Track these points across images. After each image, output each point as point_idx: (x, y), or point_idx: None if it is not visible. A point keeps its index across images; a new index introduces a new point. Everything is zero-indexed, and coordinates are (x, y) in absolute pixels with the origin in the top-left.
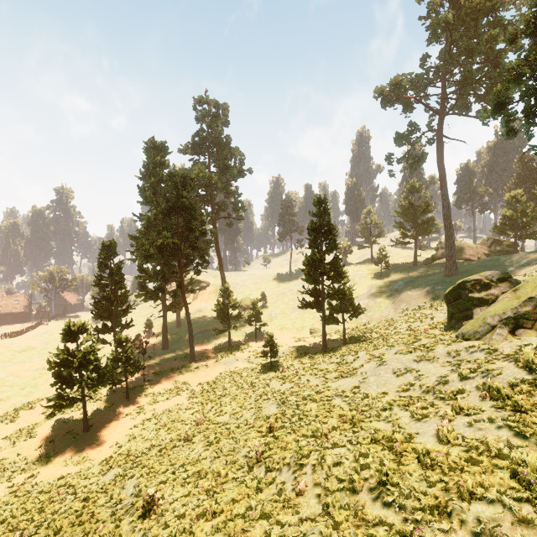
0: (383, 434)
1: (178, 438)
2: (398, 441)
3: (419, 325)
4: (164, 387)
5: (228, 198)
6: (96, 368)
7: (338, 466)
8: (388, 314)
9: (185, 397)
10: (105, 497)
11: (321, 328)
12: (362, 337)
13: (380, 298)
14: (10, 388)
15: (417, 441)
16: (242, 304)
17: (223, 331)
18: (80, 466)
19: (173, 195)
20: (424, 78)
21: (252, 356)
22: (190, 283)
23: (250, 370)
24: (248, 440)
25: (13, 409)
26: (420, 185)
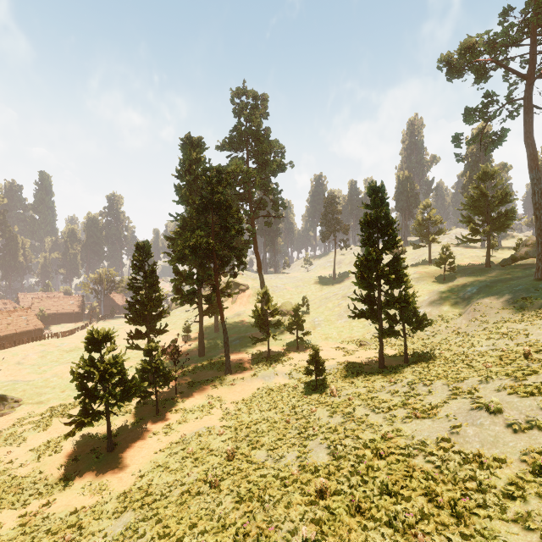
0: None
1: (204, 478)
2: None
3: (509, 343)
4: (196, 402)
5: (267, 195)
6: (122, 380)
7: None
8: (458, 326)
9: (218, 417)
10: None
11: (373, 340)
12: (427, 354)
13: (446, 306)
14: (52, 389)
15: None
16: (283, 309)
17: (261, 340)
18: (96, 498)
19: (207, 190)
20: (506, 35)
21: (294, 370)
22: (227, 286)
23: (291, 389)
24: (291, 508)
25: (49, 414)
26: (495, 171)
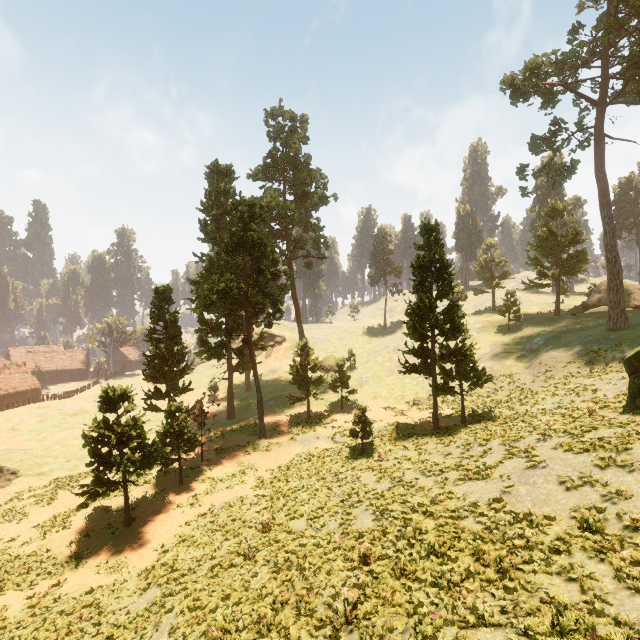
0: (576, 618)
1: (237, 550)
2: None
3: (575, 400)
4: (225, 470)
5: (307, 232)
6: (141, 445)
7: None
8: (522, 382)
9: (251, 486)
10: (133, 638)
11: (428, 398)
12: (487, 414)
13: (510, 359)
14: (55, 459)
15: None
16: (325, 364)
17: (300, 400)
18: (114, 576)
19: (238, 227)
20: (575, 56)
21: (338, 433)
22: (261, 338)
23: (335, 454)
24: (332, 574)
25: (53, 487)
26: (565, 207)
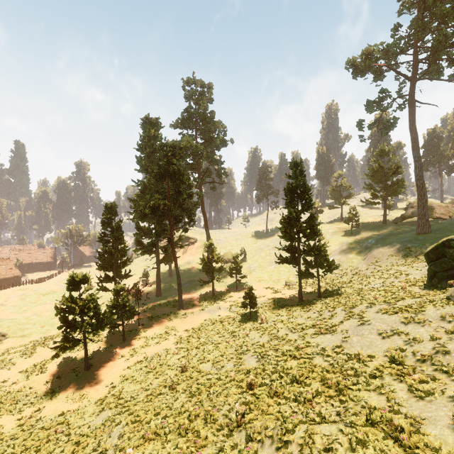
0: (381, 414)
1: (164, 384)
2: (406, 432)
3: (394, 281)
4: (155, 331)
5: (212, 165)
6: (96, 314)
7: (330, 452)
8: (360, 269)
9: (173, 342)
10: (93, 442)
11: (296, 281)
12: (335, 291)
13: (352, 254)
14: (33, 325)
15: (429, 432)
16: (225, 257)
17: (207, 282)
18: (78, 404)
19: (164, 162)
20: (395, 46)
21: (233, 305)
22: (180, 239)
23: (231, 319)
24: (229, 396)
25: (33, 344)
26: (390, 149)
